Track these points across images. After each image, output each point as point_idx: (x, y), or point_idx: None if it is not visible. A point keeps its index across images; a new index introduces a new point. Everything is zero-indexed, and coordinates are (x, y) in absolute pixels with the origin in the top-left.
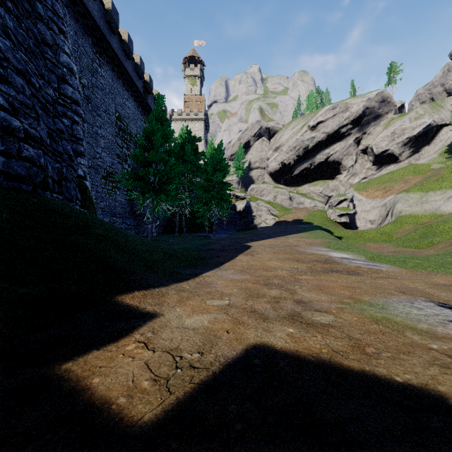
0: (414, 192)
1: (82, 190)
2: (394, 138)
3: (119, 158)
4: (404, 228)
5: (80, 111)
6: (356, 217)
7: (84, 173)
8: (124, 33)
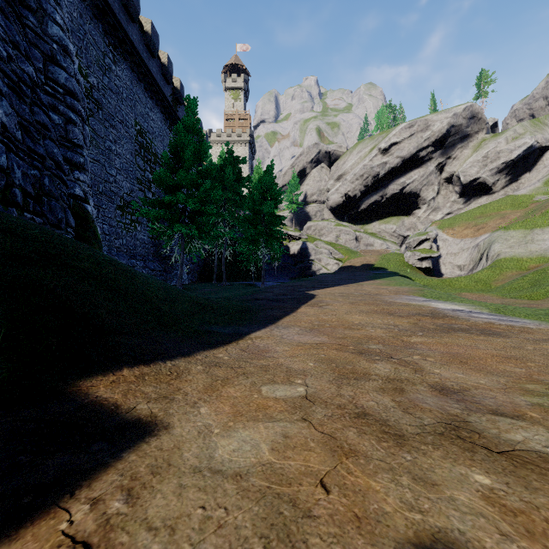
0: (515, 229)
1: (81, 216)
2: (486, 164)
3: (140, 184)
4: (505, 274)
5: (78, 107)
6: (440, 262)
7: (85, 194)
8: (147, 23)
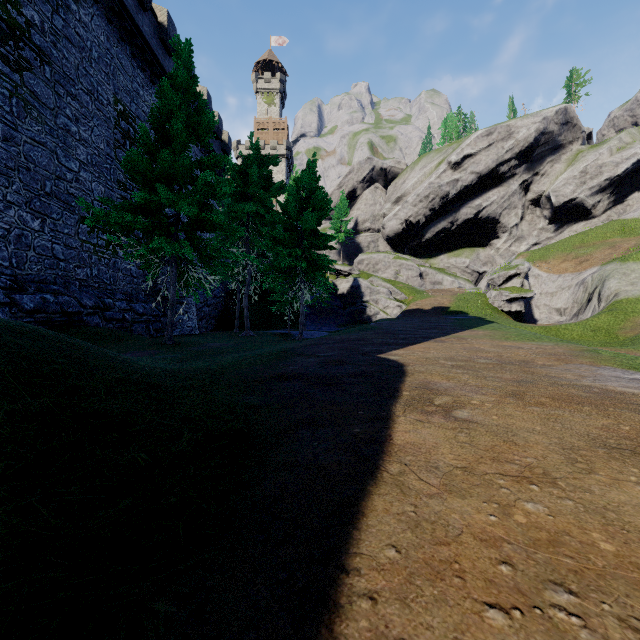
0: (635, 261)
1: None
2: (585, 180)
3: (123, 190)
4: (633, 321)
5: None
6: (532, 304)
7: None
8: None
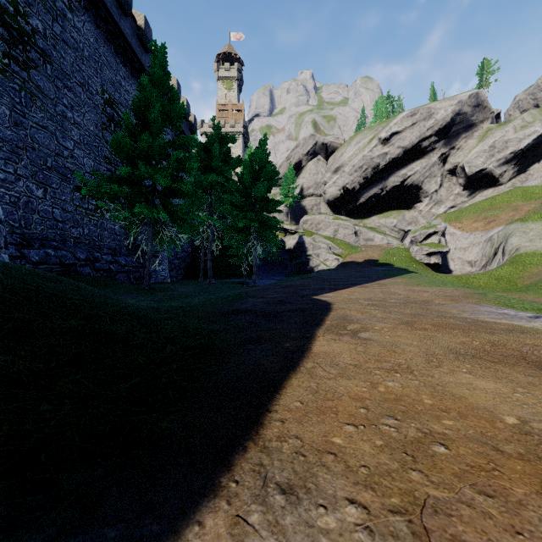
0: (534, 221)
1: None
2: (493, 154)
3: (108, 164)
4: (530, 271)
5: None
6: (448, 257)
7: None
8: None
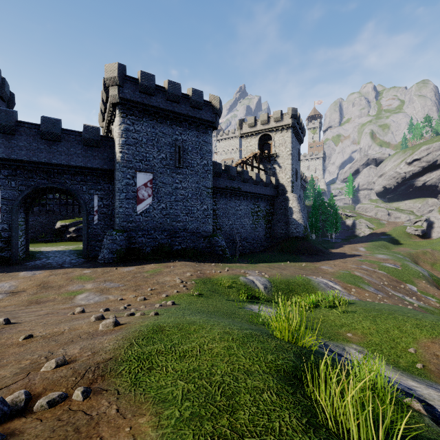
0: None
1: None
2: None
3: None
4: None
5: None
6: (432, 231)
7: None
8: None
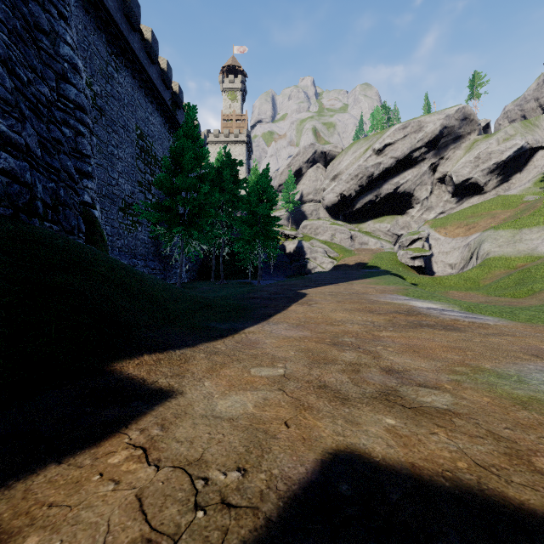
0: (504, 229)
1: (90, 221)
2: (478, 164)
3: (140, 186)
4: (493, 273)
5: (86, 119)
6: (432, 260)
7: (92, 200)
8: (147, 31)
